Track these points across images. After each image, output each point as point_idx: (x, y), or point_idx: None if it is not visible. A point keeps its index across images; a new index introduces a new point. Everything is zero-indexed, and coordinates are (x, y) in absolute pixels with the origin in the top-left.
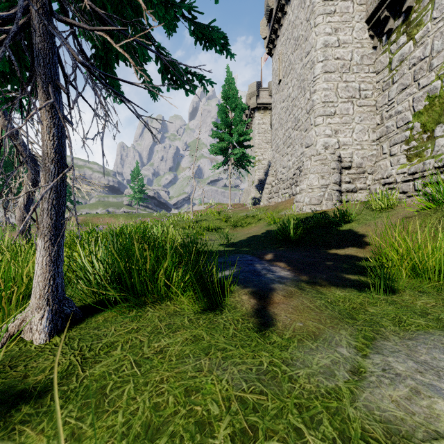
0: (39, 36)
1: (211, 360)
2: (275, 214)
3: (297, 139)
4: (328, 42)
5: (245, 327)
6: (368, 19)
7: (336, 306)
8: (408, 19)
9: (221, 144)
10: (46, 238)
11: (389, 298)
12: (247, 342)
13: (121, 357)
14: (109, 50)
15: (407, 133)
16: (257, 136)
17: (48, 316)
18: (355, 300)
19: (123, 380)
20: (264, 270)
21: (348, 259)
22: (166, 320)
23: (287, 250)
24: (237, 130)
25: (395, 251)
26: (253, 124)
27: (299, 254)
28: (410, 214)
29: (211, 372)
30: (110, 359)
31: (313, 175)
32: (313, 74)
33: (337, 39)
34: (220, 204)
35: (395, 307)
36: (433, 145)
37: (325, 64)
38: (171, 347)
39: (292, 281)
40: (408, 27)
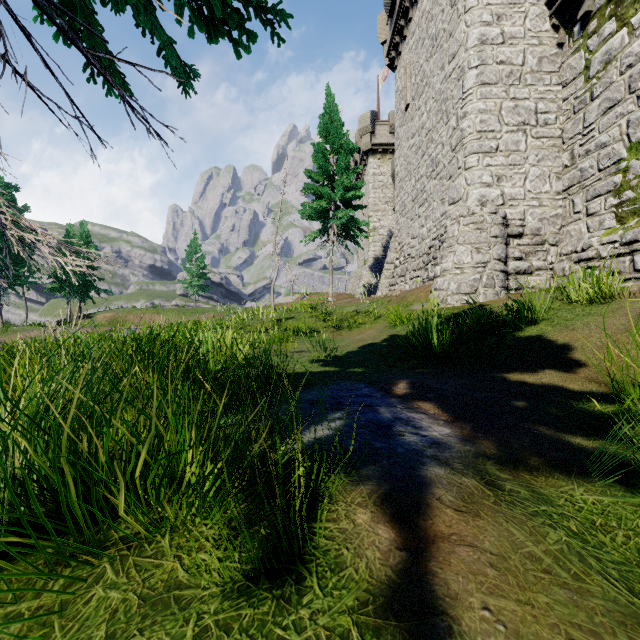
0: None
1: None
2: (401, 309)
3: (436, 193)
4: (486, 37)
5: None
6: None
7: (600, 551)
8: None
9: (318, 203)
10: None
11: None
12: None
13: None
14: None
15: (617, 178)
16: (372, 192)
17: None
18: (633, 520)
19: None
20: (397, 422)
21: (553, 394)
22: (128, 637)
23: (431, 372)
24: (342, 182)
25: None
26: (366, 175)
27: (455, 382)
28: None
29: None
30: None
31: (464, 248)
32: (462, 88)
33: (501, 32)
34: (316, 294)
35: None
36: None
37: (482, 72)
38: None
39: (463, 456)
40: (620, 6)
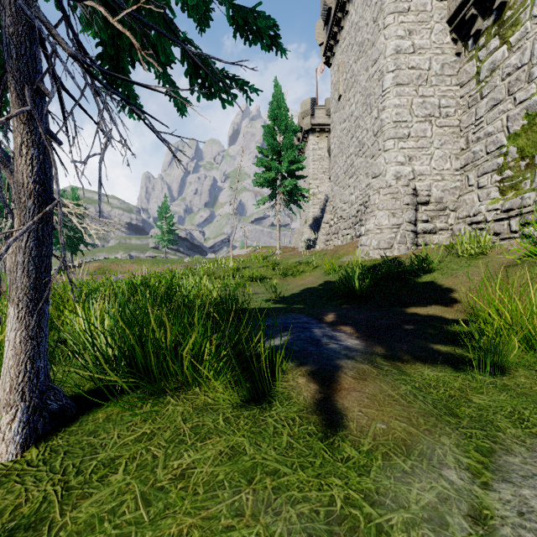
0: (10, 16)
1: (256, 493)
2: (334, 261)
3: (362, 168)
4: (400, 47)
5: (304, 431)
6: (450, 18)
7: (427, 395)
8: (502, 17)
9: (268, 174)
10: (21, 305)
11: (498, 381)
12: (308, 458)
13: (123, 486)
14: (121, 47)
15: (500, 160)
16: (312, 164)
17: (21, 417)
18: (452, 383)
19: (120, 532)
20: (325, 337)
21: (433, 321)
22: (193, 419)
23: (352, 308)
24: (287, 157)
25: (495, 312)
26: (307, 150)
27: (368, 314)
28: (509, 262)
29: (256, 518)
30: (106, 489)
31: (382, 213)
32: (381, 87)
33: (412, 44)
34: (266, 247)
35: (510, 396)
36: (534, 175)
37: (397, 75)
38: (198, 467)
39: (363, 354)
40: (502, 28)
